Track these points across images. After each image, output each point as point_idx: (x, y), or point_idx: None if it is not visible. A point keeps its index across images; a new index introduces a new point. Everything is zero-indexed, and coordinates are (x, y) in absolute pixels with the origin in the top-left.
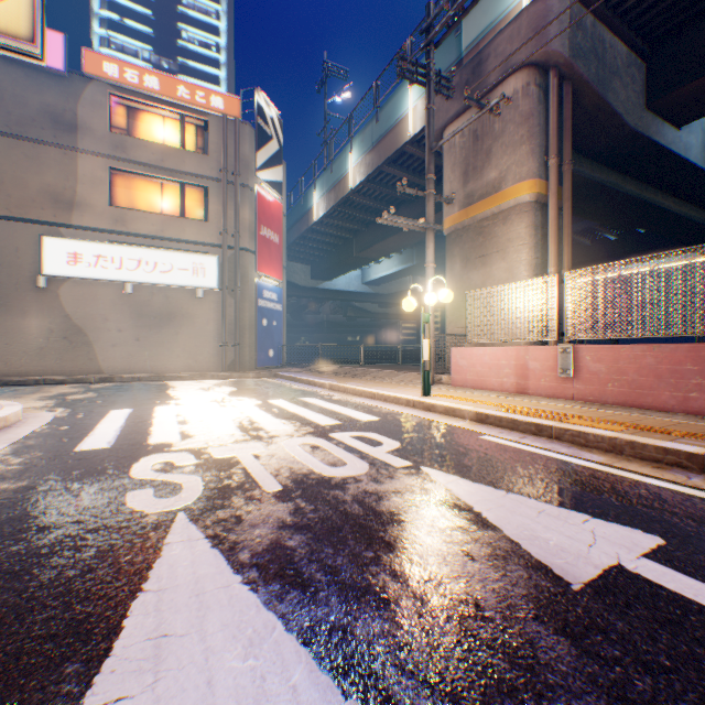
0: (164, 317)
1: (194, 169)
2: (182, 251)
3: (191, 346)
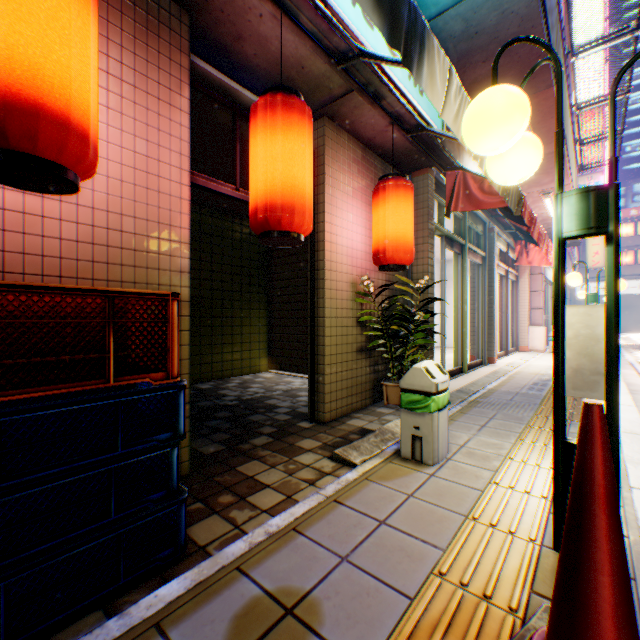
0: (622, 308)
1: (637, 243)
2: (631, 280)
3: (636, 319)
